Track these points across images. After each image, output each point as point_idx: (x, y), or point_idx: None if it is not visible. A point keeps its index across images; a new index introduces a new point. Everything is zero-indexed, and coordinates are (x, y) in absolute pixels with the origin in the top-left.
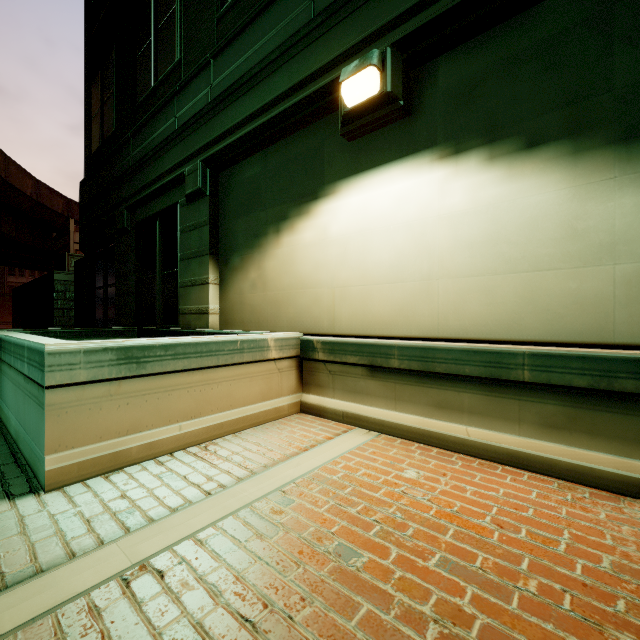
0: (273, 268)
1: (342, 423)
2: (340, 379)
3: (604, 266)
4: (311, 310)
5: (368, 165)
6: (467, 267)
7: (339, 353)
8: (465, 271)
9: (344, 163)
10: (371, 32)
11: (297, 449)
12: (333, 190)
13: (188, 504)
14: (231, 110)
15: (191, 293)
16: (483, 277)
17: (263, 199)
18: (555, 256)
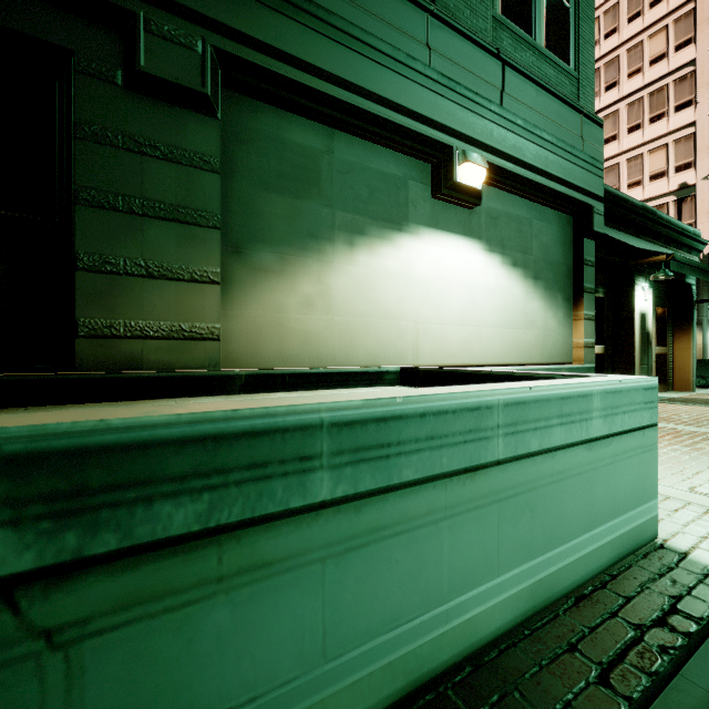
0: (344, 287)
1: None
2: None
3: (531, 330)
4: (395, 342)
5: (445, 227)
6: (494, 322)
7: None
8: (494, 324)
9: (427, 213)
10: (473, 137)
11: None
12: (417, 232)
13: None
14: (307, 36)
15: (145, 292)
16: (500, 329)
17: (327, 191)
18: (520, 323)
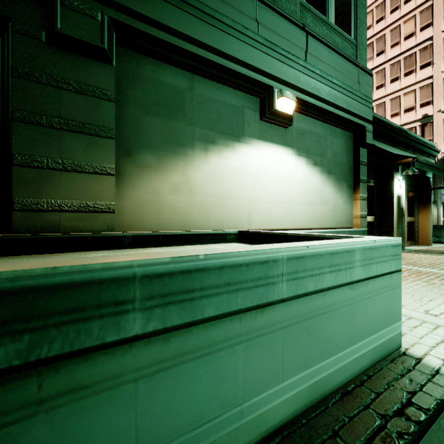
0: (201, 178)
1: None
2: None
3: (326, 206)
4: (236, 214)
5: (269, 139)
6: (302, 201)
7: None
8: (301, 202)
9: (257, 130)
10: (287, 81)
11: None
12: (250, 142)
13: None
14: (174, 12)
15: (62, 181)
16: (305, 205)
17: (189, 115)
18: (319, 201)
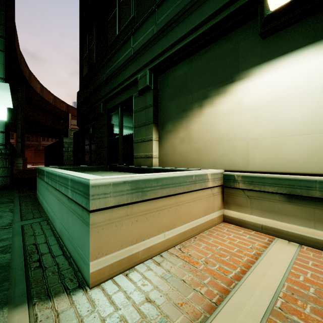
0: (197, 129)
1: (261, 233)
2: (257, 202)
3: None
4: (228, 155)
5: (280, 53)
6: None
7: (258, 184)
8: None
9: (257, 55)
10: None
11: (249, 256)
12: (247, 74)
13: (206, 317)
14: (170, 35)
15: (141, 146)
16: None
17: (189, 87)
18: None
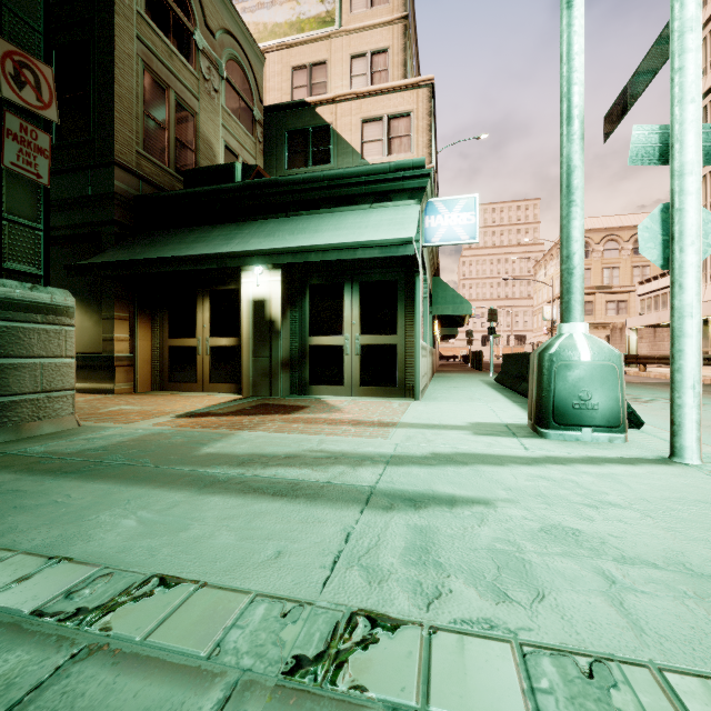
0: None
1: None
2: None
3: None
4: None
5: None
6: None
7: None
8: None
9: None
10: None
11: None
12: None
13: None
14: None
15: None
16: None
17: None
18: None
